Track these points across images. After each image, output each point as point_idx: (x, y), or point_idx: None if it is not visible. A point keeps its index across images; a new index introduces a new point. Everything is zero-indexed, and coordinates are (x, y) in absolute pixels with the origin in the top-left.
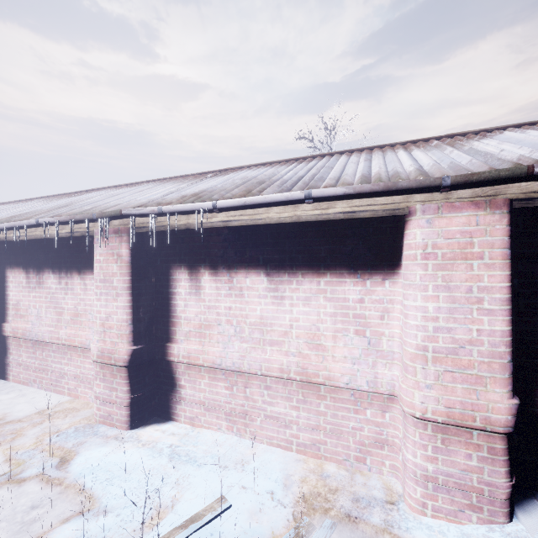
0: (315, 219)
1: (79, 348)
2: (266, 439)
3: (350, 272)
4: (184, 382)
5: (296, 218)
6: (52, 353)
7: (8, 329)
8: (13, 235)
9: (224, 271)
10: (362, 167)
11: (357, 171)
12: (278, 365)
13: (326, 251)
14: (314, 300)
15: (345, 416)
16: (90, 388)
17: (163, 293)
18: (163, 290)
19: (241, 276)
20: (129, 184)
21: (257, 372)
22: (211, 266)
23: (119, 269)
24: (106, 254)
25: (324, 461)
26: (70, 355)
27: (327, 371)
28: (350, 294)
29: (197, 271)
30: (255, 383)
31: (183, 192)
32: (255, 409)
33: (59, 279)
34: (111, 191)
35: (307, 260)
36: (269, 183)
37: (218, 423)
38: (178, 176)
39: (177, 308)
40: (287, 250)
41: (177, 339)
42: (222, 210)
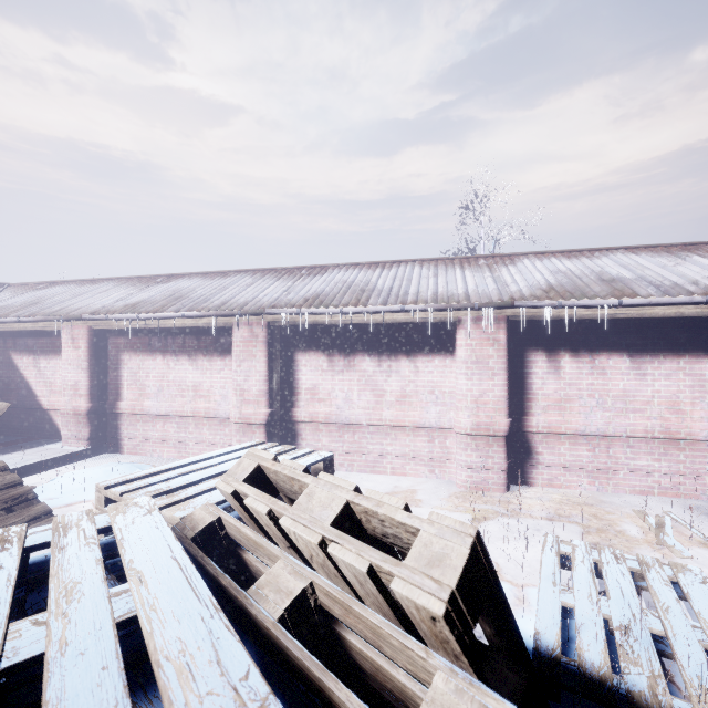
0: (696, 316)
1: (407, 428)
2: (628, 487)
3: (706, 354)
4: (541, 449)
5: (679, 314)
6: (368, 435)
7: (303, 414)
8: (338, 319)
9: (585, 354)
10: (699, 274)
11: (692, 276)
12: (643, 427)
13: (685, 338)
14: (674, 376)
15: (701, 462)
16: (423, 465)
17: (517, 373)
18: (517, 370)
19: (604, 357)
20: (371, 263)
21: (622, 435)
22: (571, 350)
23: (496, 352)
24: (479, 339)
25: (683, 497)
26: (394, 435)
27: (688, 428)
28: (706, 371)
29: (556, 354)
30: (618, 444)
31: (524, 284)
32: (618, 465)
33: (378, 362)
34: (369, 271)
35: (667, 345)
36: (620, 282)
37: (579, 480)
38: (437, 259)
39: (534, 386)
40: (649, 337)
41: (534, 412)
42: (624, 307)
